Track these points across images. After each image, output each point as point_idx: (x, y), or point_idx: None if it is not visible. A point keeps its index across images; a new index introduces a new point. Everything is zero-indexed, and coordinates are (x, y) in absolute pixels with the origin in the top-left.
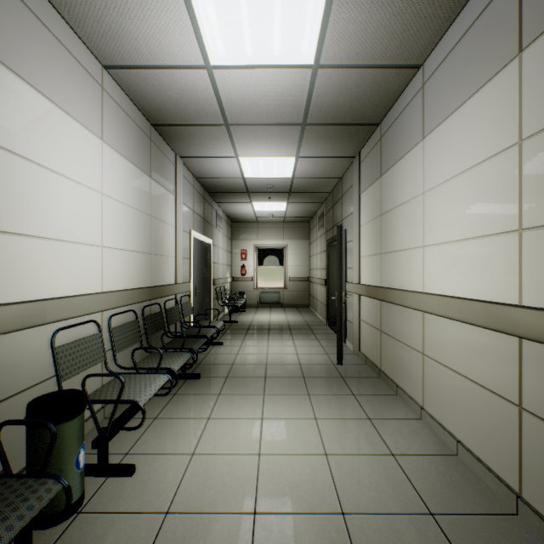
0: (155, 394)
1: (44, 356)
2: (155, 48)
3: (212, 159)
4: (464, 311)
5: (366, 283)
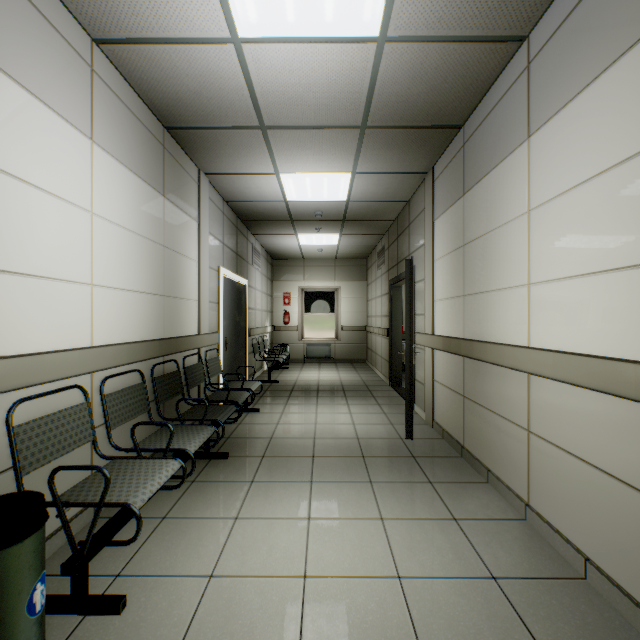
0: (162, 487)
1: None
2: (161, 11)
3: (245, 176)
4: (599, 375)
5: (443, 334)
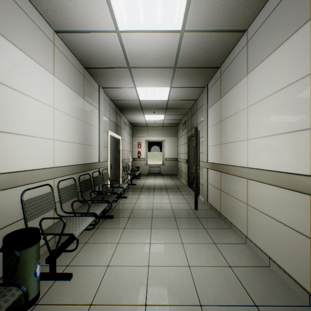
0: (85, 229)
1: (17, 206)
2: (85, 19)
3: (120, 89)
4: (274, 179)
5: (211, 161)
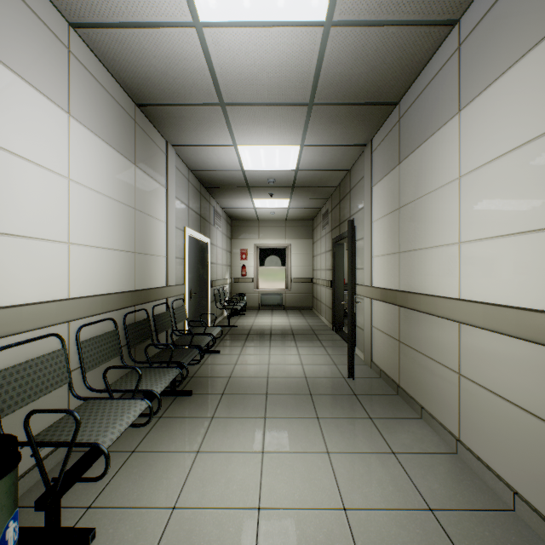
0: (131, 424)
1: None
2: None
3: (207, 148)
4: (528, 326)
5: (380, 286)
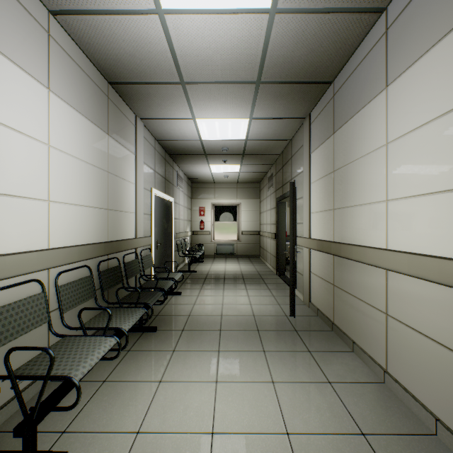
0: (102, 358)
1: None
2: None
3: (170, 121)
4: (449, 273)
5: (317, 238)
